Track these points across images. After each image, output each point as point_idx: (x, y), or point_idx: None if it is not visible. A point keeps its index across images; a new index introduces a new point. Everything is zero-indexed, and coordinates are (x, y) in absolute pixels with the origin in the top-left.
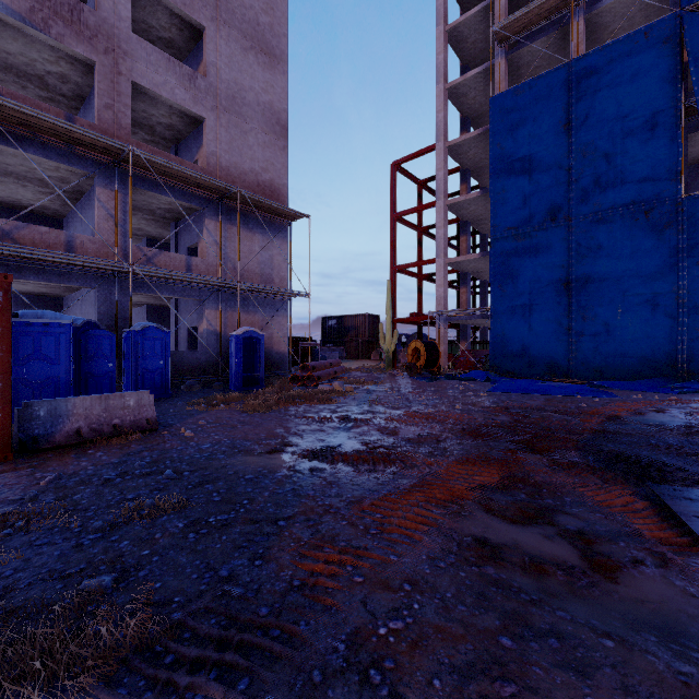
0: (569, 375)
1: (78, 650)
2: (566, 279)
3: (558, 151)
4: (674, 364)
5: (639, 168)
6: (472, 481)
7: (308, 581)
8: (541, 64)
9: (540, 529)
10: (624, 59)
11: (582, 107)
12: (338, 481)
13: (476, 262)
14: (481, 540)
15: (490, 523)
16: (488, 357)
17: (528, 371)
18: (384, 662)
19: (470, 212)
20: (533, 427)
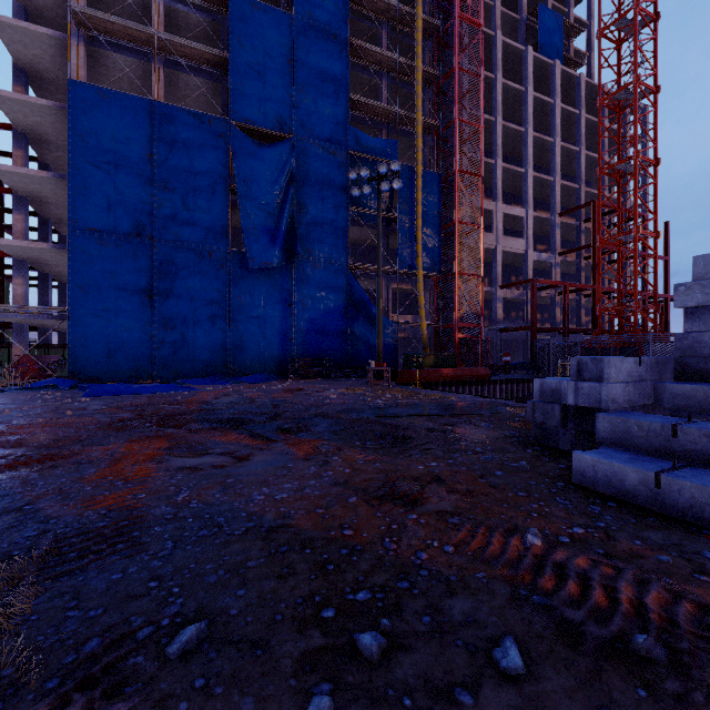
0: (154, 377)
1: (7, 574)
2: (151, 292)
3: (144, 174)
4: (226, 365)
5: (205, 218)
6: (152, 448)
7: (112, 508)
8: (122, 78)
9: (208, 456)
10: (195, 129)
11: (165, 148)
12: (30, 479)
13: (43, 252)
14: (186, 466)
15: (185, 460)
16: (60, 363)
17: (114, 376)
18: (193, 502)
19: (31, 189)
20: (158, 416)
